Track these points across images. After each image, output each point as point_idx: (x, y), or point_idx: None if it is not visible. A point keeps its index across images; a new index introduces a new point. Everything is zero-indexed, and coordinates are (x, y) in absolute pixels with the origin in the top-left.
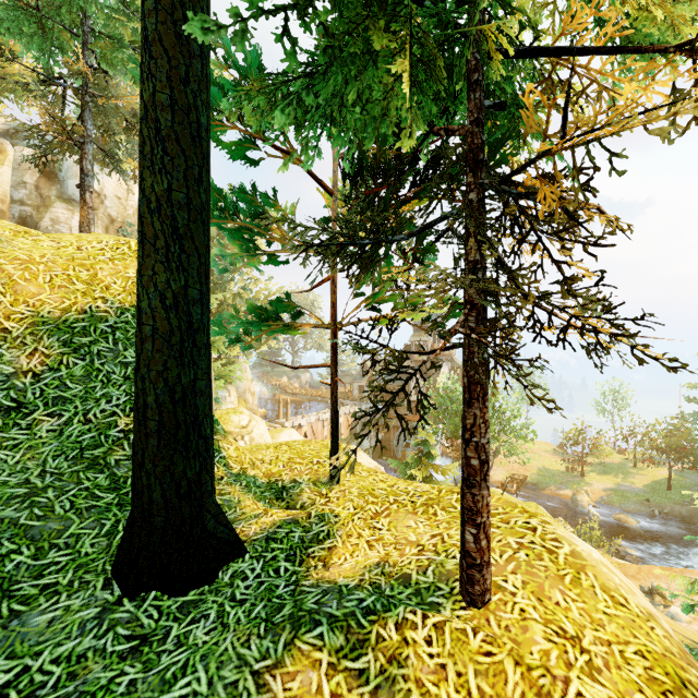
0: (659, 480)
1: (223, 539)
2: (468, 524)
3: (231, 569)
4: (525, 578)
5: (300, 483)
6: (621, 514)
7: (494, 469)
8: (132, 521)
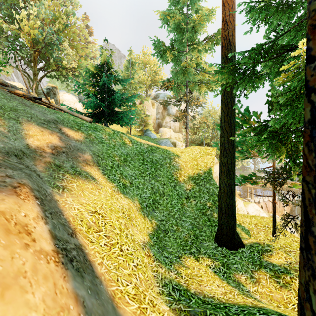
0: None
1: (238, 241)
2: None
3: (241, 249)
4: None
5: (260, 233)
6: None
7: None
8: (218, 231)
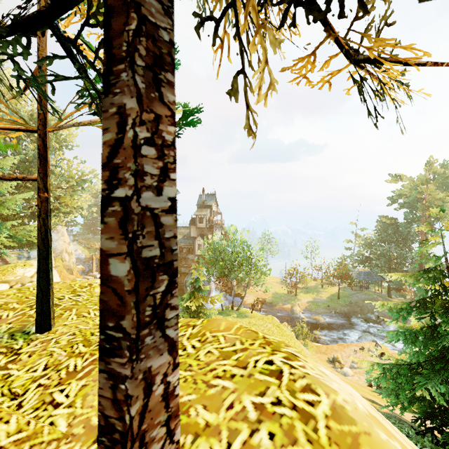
0: (334, 294)
1: None
2: None
3: None
4: None
5: None
6: (316, 315)
7: (247, 296)
8: None
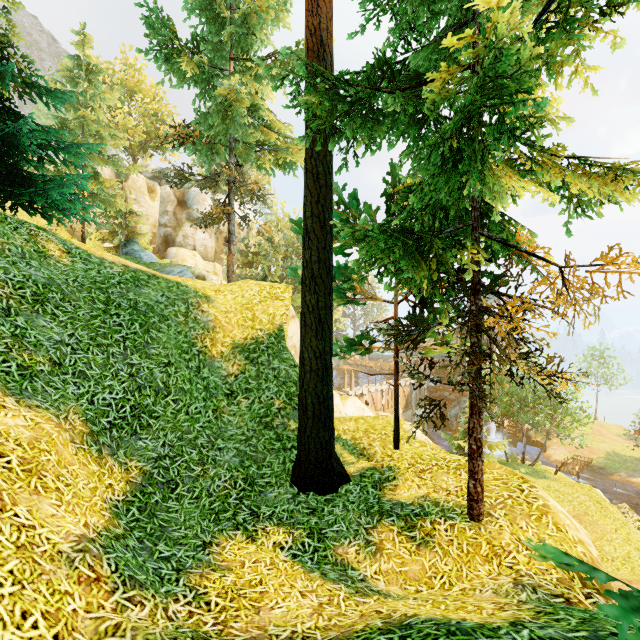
0: None
1: (339, 472)
2: (470, 478)
3: (344, 488)
4: (507, 513)
5: (374, 446)
6: None
7: (554, 448)
8: (300, 458)
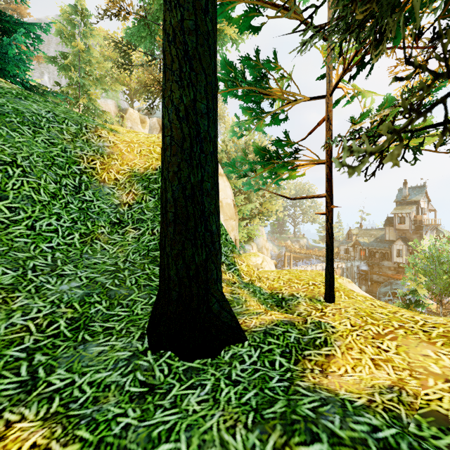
0: None
1: (226, 323)
2: None
3: (232, 351)
4: None
5: (297, 297)
6: None
7: None
8: (159, 293)
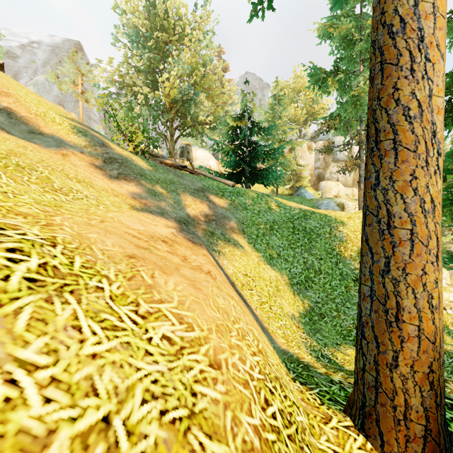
0: None
1: None
2: None
3: None
4: None
5: None
6: None
7: None
8: None
